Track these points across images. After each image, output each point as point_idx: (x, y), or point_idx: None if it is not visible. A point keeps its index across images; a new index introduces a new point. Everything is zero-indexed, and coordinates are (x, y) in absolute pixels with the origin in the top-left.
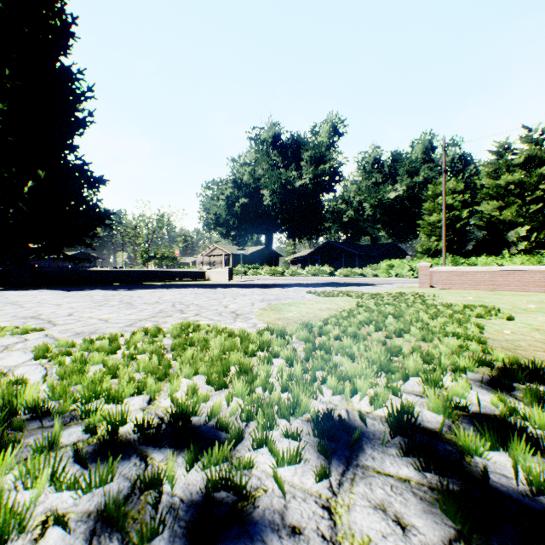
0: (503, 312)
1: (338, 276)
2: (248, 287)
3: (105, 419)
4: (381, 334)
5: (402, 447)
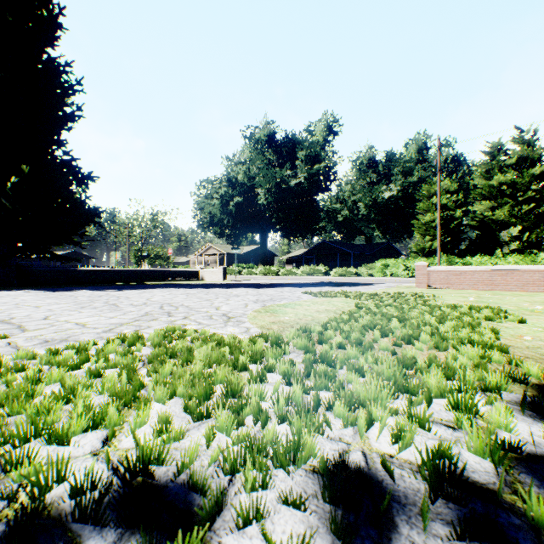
0: (513, 314)
1: (333, 275)
2: (242, 287)
3: (28, 480)
4: (387, 340)
5: (455, 527)
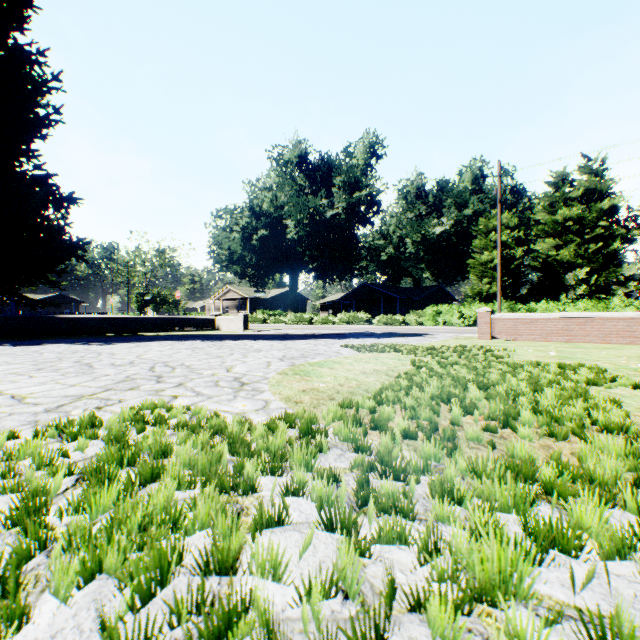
0: (623, 375)
1: (376, 324)
2: (266, 339)
3: None
4: (471, 420)
5: None
